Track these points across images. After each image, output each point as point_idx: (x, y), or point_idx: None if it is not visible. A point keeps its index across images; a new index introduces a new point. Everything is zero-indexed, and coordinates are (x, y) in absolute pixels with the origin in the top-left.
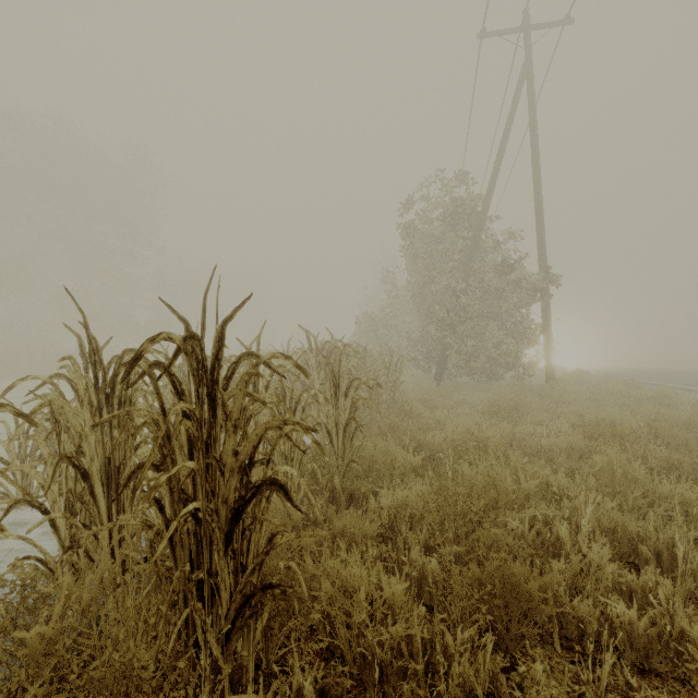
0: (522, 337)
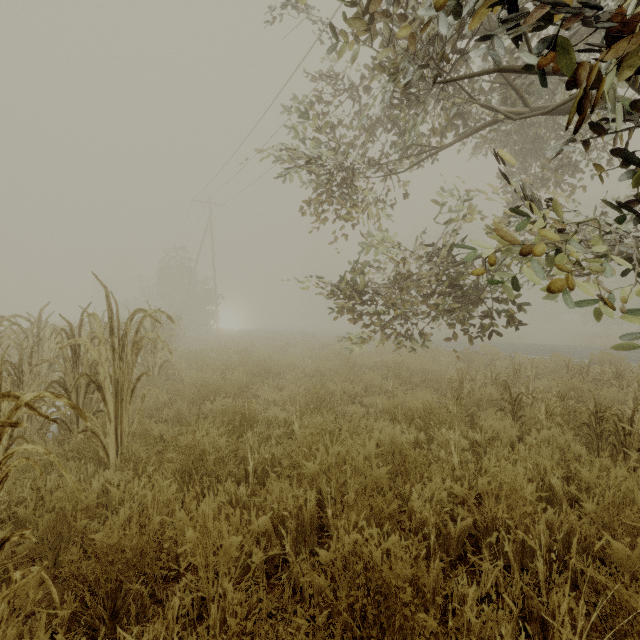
0: (209, 316)
